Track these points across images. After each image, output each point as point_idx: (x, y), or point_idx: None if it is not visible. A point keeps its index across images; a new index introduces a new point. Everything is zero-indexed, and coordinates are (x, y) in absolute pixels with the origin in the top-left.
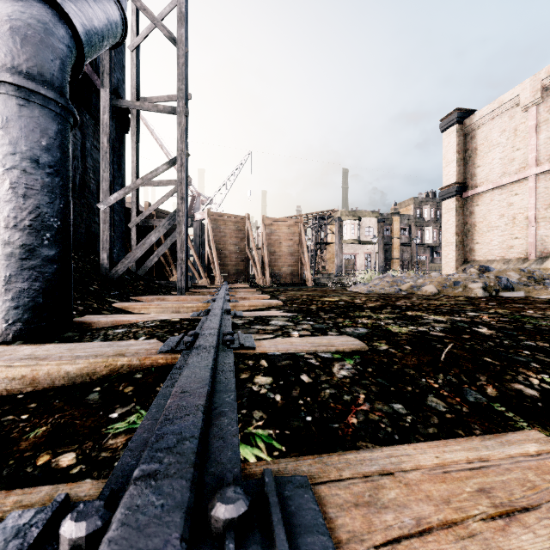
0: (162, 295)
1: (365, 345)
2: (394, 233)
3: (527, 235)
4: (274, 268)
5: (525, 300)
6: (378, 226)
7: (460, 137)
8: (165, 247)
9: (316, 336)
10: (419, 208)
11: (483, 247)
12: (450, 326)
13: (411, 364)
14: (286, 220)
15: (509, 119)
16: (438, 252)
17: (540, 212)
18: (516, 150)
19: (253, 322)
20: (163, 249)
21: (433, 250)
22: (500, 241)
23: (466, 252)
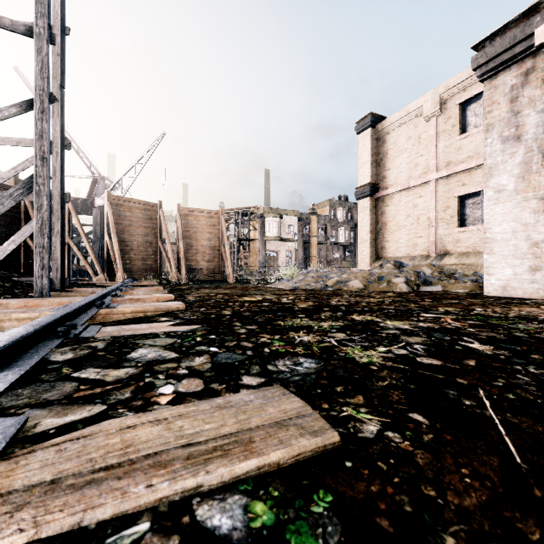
0: (9, 298)
1: (332, 428)
2: (313, 232)
3: (429, 234)
4: (192, 263)
5: (449, 294)
6: (298, 224)
7: (373, 140)
8: (28, 231)
9: (214, 396)
10: (334, 210)
11: (393, 244)
12: (429, 340)
13: (478, 510)
14: (205, 211)
15: (414, 127)
16: (349, 250)
17: (439, 214)
18: (420, 156)
19: (92, 357)
20: (25, 234)
21: (345, 249)
22: (407, 239)
23: (378, 249)
